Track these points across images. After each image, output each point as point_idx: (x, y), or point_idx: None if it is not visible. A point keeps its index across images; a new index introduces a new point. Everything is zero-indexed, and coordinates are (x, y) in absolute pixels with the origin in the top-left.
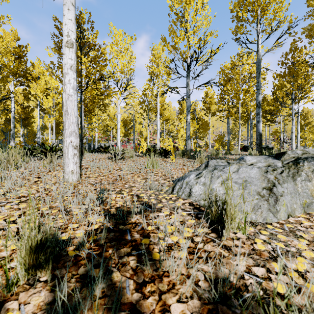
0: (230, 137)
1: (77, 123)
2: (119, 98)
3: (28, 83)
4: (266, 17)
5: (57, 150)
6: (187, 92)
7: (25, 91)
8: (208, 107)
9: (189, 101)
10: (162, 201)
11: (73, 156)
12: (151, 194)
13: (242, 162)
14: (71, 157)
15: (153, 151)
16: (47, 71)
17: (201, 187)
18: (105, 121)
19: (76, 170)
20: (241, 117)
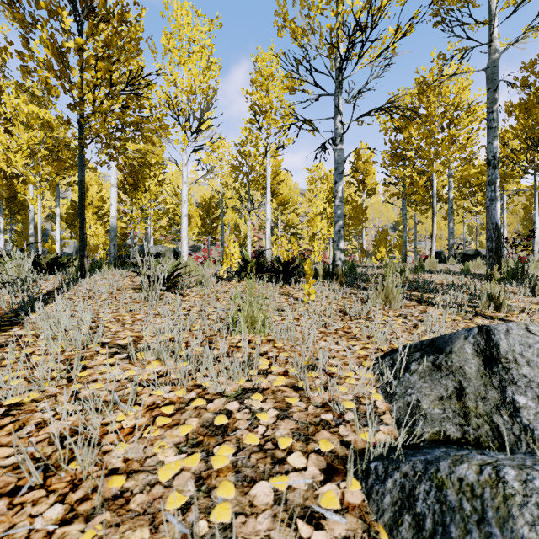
0: (396, 236)
1: None
2: (185, 152)
3: (7, 125)
4: None
5: None
6: (336, 129)
7: (2, 141)
8: (361, 180)
9: (340, 149)
10: None
11: None
12: None
13: None
14: None
15: (258, 267)
16: None
17: None
18: (165, 203)
19: None
20: (422, 199)
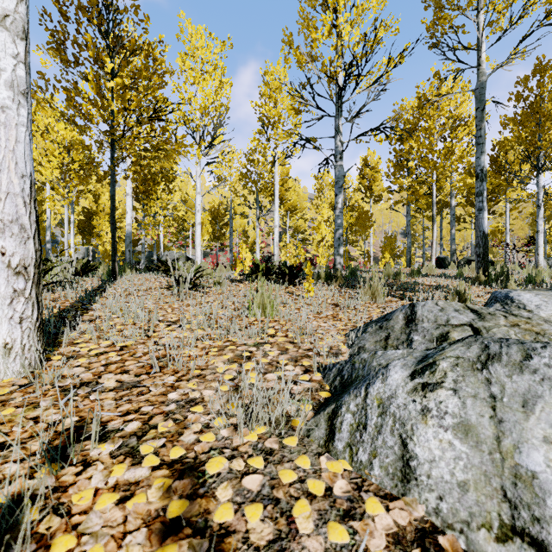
0: (406, 241)
1: (28, 196)
2: (199, 164)
3: None
4: (493, 2)
5: (46, 269)
6: (336, 147)
7: None
8: (368, 186)
9: (340, 165)
10: (294, 527)
11: (10, 299)
12: (252, 451)
13: (519, 312)
14: (2, 301)
15: (266, 270)
16: (34, 95)
17: (454, 441)
18: (176, 211)
19: (23, 341)
20: (429, 205)
